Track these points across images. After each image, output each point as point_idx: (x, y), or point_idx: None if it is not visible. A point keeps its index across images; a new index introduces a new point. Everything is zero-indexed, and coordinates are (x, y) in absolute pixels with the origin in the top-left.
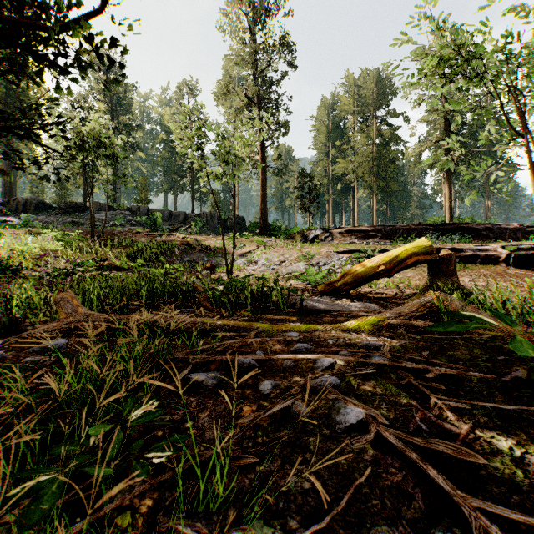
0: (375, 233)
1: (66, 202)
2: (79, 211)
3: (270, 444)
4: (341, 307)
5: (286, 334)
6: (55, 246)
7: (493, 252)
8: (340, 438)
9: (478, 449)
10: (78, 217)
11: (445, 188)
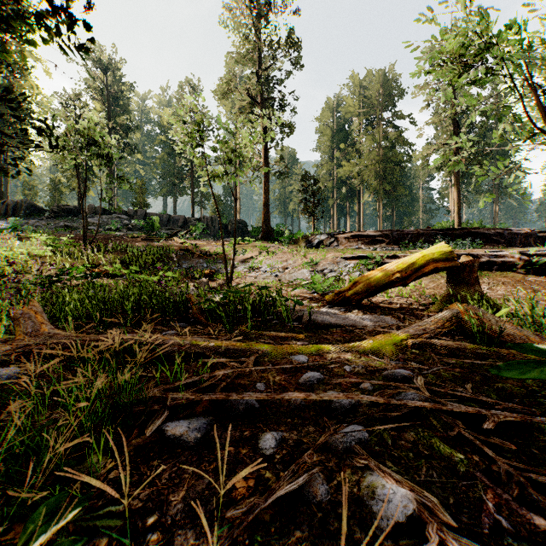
0: (383, 238)
1: (59, 205)
2: (73, 215)
3: None
4: (354, 321)
5: (293, 357)
6: (43, 251)
7: (510, 258)
8: None
9: None
10: (72, 221)
11: (452, 192)
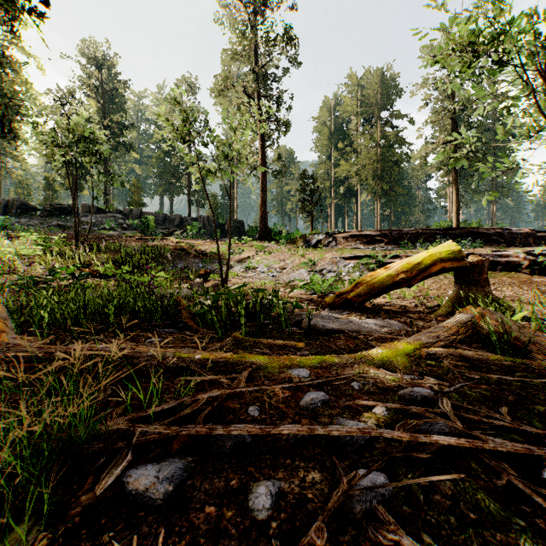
0: (381, 237)
1: (52, 204)
2: (66, 214)
3: None
4: (358, 326)
5: (292, 371)
6: (33, 251)
7: (515, 258)
8: None
9: None
10: (65, 220)
11: (449, 192)
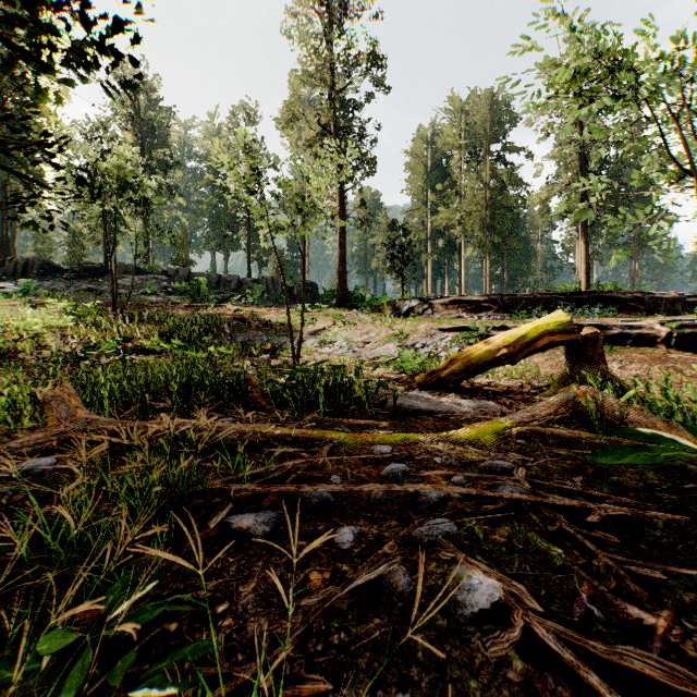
0: (490, 304)
1: (80, 263)
2: (98, 275)
3: (352, 647)
4: (449, 406)
5: (374, 448)
6: (63, 321)
7: (648, 330)
8: (465, 634)
9: (691, 655)
10: (97, 283)
11: (579, 245)
